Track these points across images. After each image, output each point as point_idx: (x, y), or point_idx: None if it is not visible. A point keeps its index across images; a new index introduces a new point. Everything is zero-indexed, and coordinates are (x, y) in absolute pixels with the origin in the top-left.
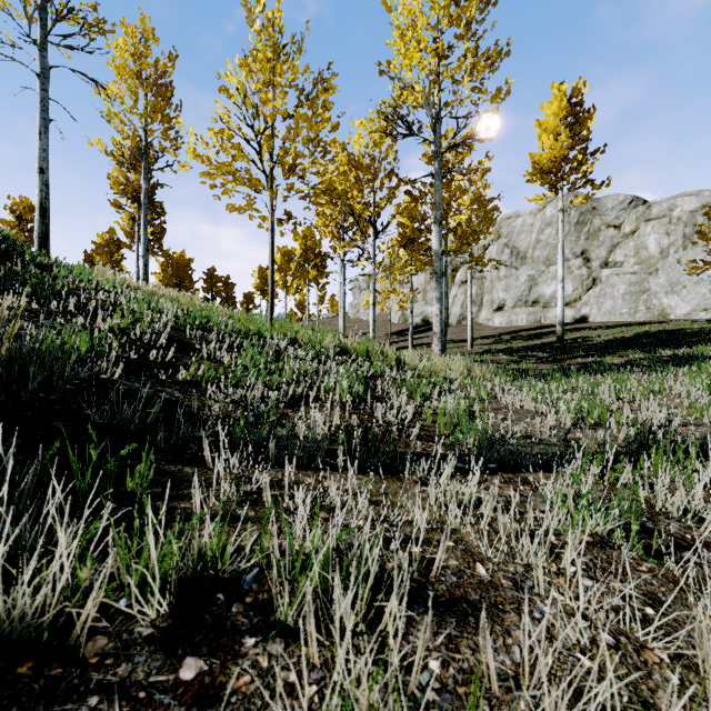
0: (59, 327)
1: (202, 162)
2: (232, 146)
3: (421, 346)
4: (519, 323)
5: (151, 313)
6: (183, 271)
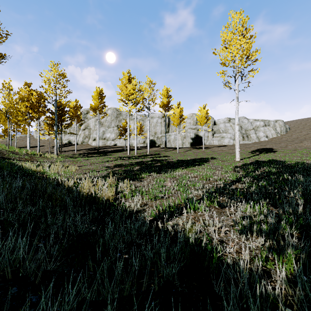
0: None
1: None
2: (0, 113)
3: (63, 151)
4: (99, 145)
5: None
6: None
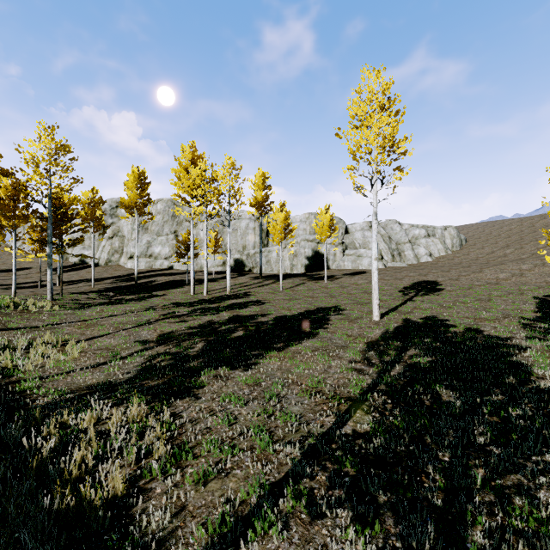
0: None
1: None
2: None
3: (68, 283)
4: (141, 267)
5: None
6: None
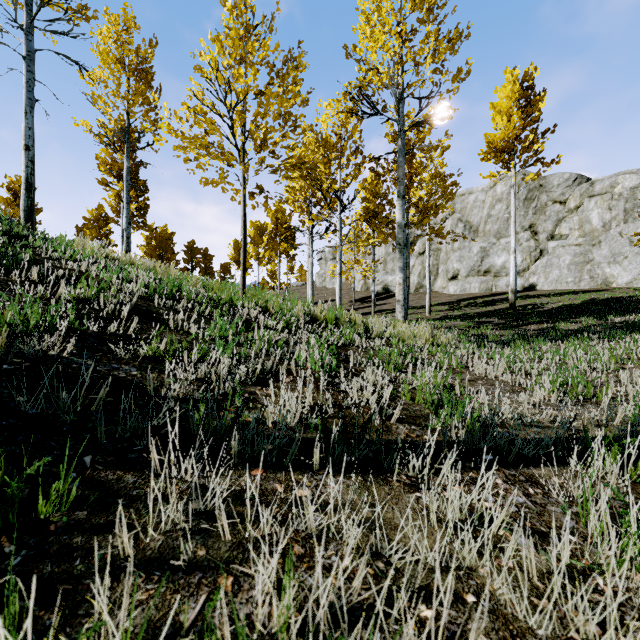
0: (6, 298)
1: (176, 137)
2: (205, 120)
3: (382, 312)
4: (472, 291)
5: (121, 283)
6: (166, 244)
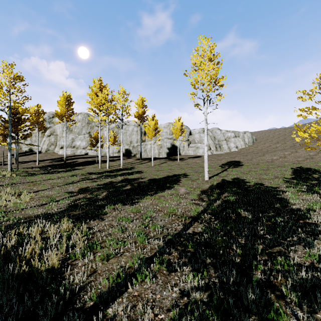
0: None
1: None
2: None
3: (21, 162)
4: (68, 154)
5: None
6: None
